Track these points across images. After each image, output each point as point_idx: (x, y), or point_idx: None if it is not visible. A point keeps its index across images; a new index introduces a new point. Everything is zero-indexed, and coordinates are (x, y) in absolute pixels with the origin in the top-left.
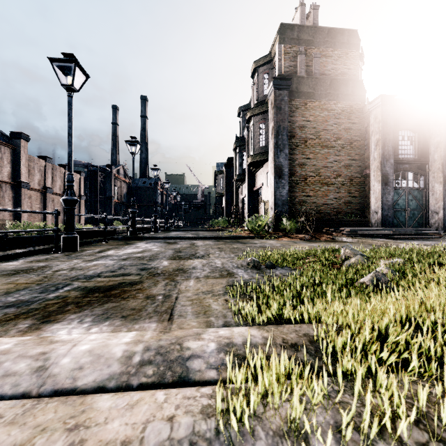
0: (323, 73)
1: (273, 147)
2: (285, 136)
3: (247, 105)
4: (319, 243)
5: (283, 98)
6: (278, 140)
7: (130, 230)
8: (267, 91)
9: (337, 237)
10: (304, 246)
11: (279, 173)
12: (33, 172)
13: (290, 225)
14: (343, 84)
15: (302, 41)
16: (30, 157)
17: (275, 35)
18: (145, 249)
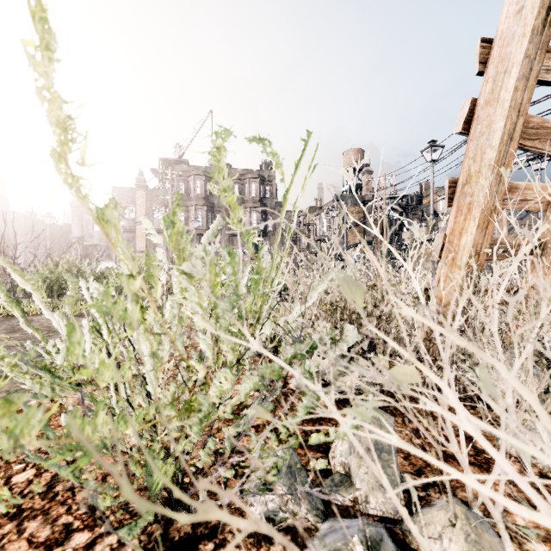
0: None
1: None
2: None
3: None
4: None
5: None
6: None
7: None
8: None
9: None
10: None
11: None
12: None
13: None
14: None
15: None
16: None
17: None
18: None
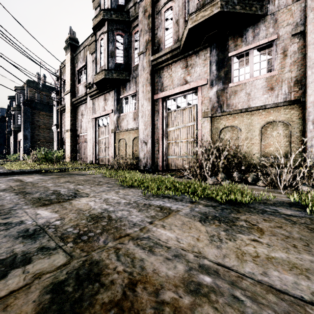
0: (48, 102)
1: (23, 128)
2: (28, 124)
3: (14, 96)
4: None
5: (28, 110)
6: (25, 125)
7: None
8: (21, 105)
9: None
10: None
11: (25, 138)
12: None
13: (28, 157)
14: None
15: (38, 88)
16: None
17: (26, 81)
18: None
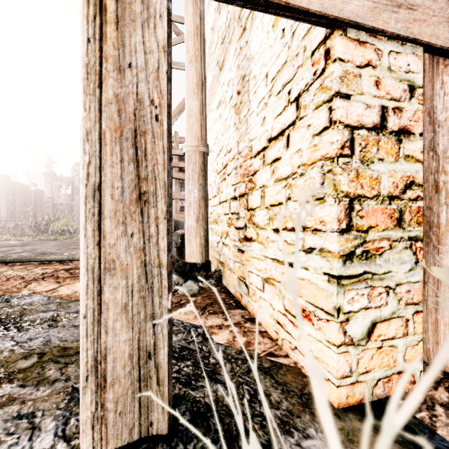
0: None
1: None
2: None
3: None
4: None
5: None
6: None
7: None
8: None
9: None
10: None
11: None
12: None
13: None
14: None
15: None
16: None
17: None
18: None
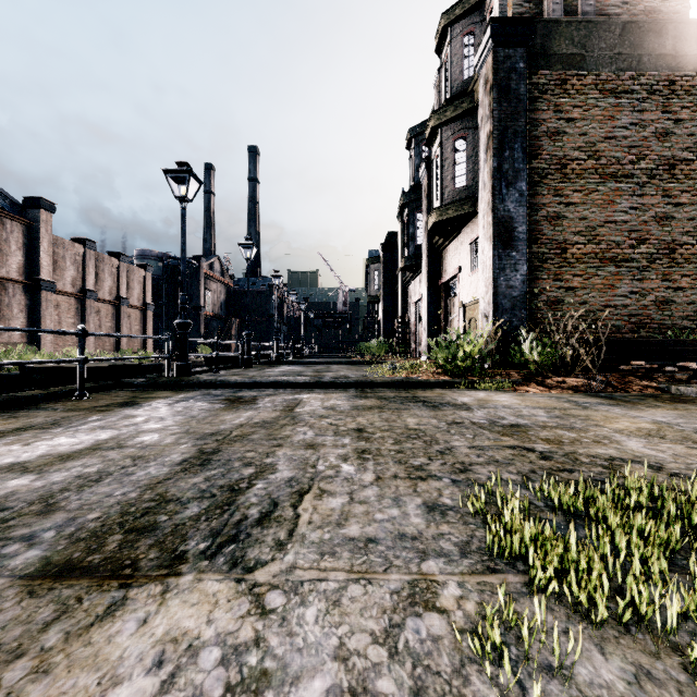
0: (602, 13)
1: (491, 177)
2: (519, 151)
3: (425, 123)
4: (658, 409)
5: (515, 66)
6: (502, 161)
7: (176, 364)
8: (476, 59)
9: (677, 388)
10: (640, 424)
11: (504, 235)
12: (62, 264)
13: (542, 354)
14: (652, 32)
15: None
16: (57, 240)
17: None
18: (114, 438)
